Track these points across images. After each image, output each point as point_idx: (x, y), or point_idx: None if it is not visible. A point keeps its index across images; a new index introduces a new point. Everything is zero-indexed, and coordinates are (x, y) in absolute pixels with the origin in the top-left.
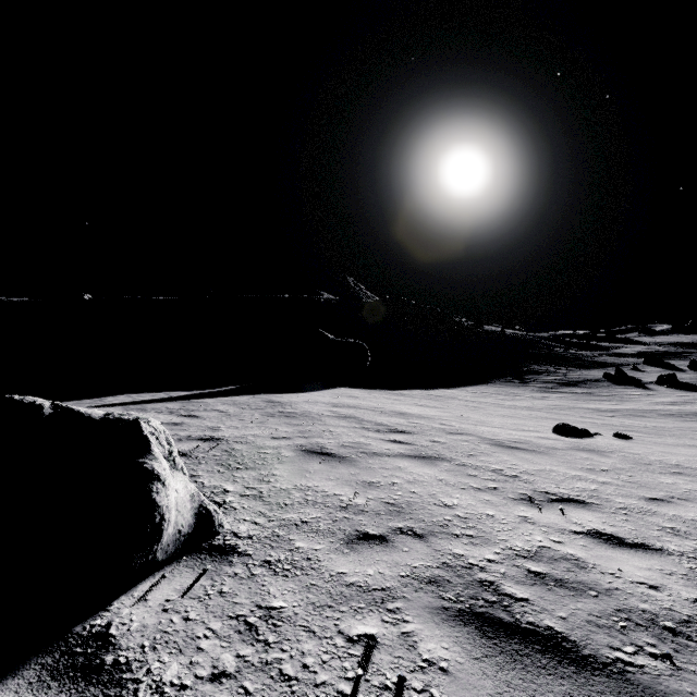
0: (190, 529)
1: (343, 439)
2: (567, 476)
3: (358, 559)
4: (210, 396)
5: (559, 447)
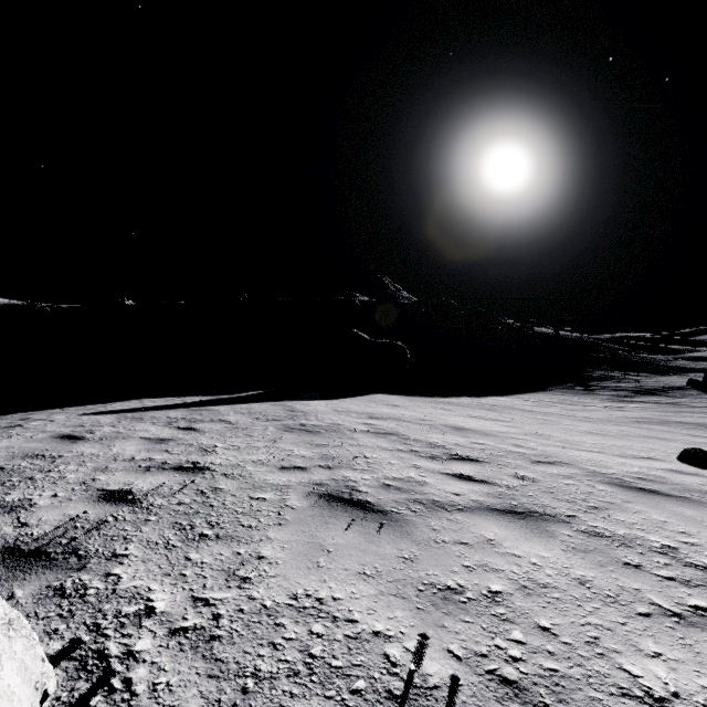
0: None
1: (384, 472)
2: None
3: None
4: (227, 403)
5: None
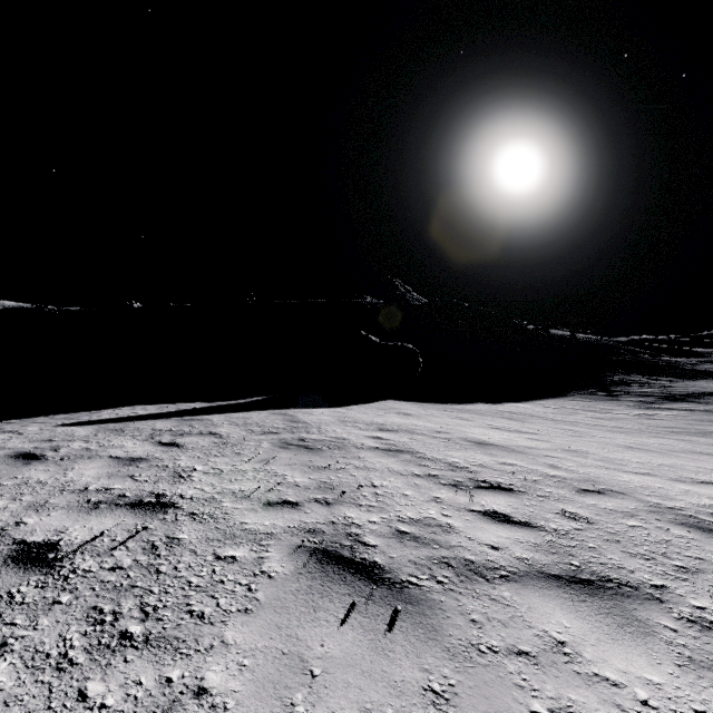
0: None
1: (397, 510)
2: None
3: None
4: (223, 411)
5: None
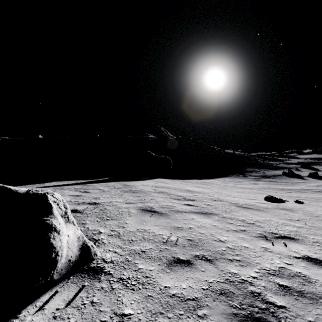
0: (76, 258)
1: (161, 203)
2: (279, 223)
3: (176, 276)
4: (96, 182)
5: (270, 207)
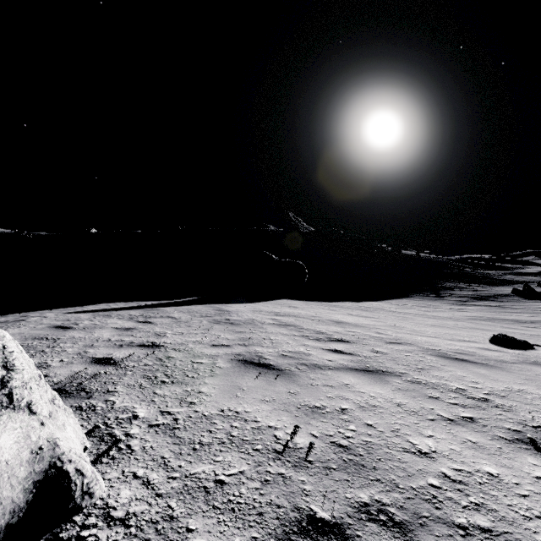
0: (14, 517)
1: (283, 348)
2: None
3: None
4: (171, 305)
5: (508, 359)
